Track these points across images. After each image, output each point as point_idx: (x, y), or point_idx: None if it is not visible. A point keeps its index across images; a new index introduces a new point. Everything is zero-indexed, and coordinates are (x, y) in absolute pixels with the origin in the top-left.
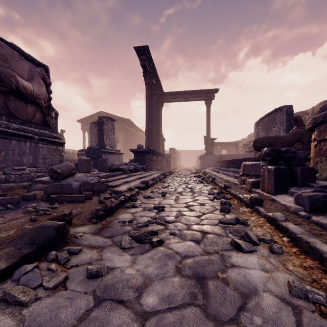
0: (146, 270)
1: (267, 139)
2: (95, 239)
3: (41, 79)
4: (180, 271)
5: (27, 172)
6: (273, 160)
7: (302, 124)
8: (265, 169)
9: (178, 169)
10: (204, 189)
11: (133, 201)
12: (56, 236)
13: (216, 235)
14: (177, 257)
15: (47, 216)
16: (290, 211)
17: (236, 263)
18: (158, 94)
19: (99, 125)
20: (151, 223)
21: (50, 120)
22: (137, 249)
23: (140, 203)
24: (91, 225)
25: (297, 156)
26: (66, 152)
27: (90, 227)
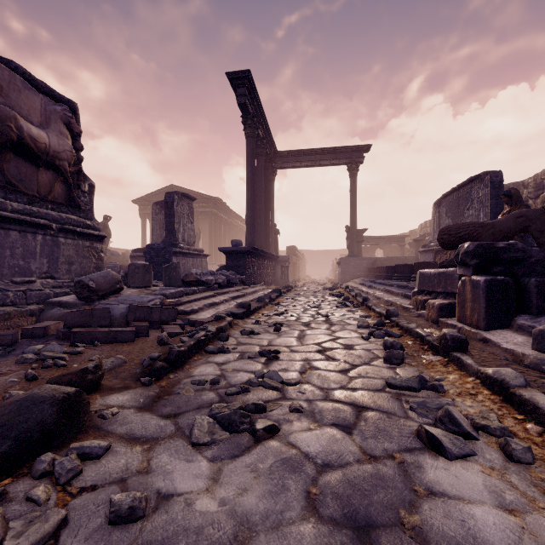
0: (241, 500)
1: (464, 228)
2: (141, 422)
3: (63, 125)
4: (315, 504)
5: (38, 287)
6: (481, 264)
7: (520, 203)
8: (466, 283)
9: (302, 282)
10: (349, 317)
11: (222, 339)
12: (59, 418)
13: (383, 414)
14: (308, 468)
15: (60, 369)
16: (526, 364)
17: (438, 487)
18: (268, 154)
19: (168, 207)
20: (254, 386)
21: (80, 197)
22: (223, 446)
23: (234, 344)
24: (138, 388)
25: (529, 258)
26: (112, 253)
27: (136, 394)
